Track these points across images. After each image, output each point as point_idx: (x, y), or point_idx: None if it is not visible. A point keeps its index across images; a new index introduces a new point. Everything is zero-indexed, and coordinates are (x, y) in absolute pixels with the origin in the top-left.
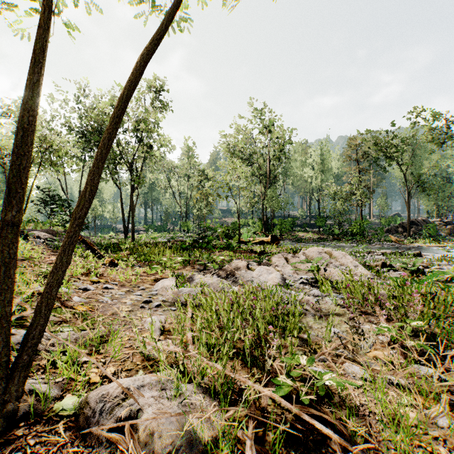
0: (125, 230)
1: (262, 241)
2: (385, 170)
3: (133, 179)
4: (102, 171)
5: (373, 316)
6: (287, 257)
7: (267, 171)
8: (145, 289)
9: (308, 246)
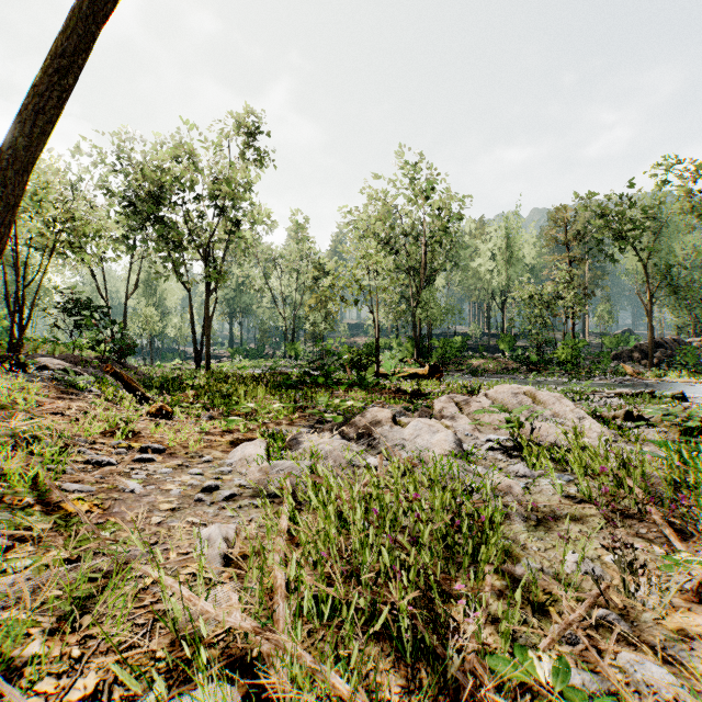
0: (196, 356)
1: (415, 374)
2: (612, 260)
3: (207, 275)
4: (22, 194)
5: (641, 522)
6: (460, 401)
7: (422, 262)
8: (211, 462)
9: (491, 382)
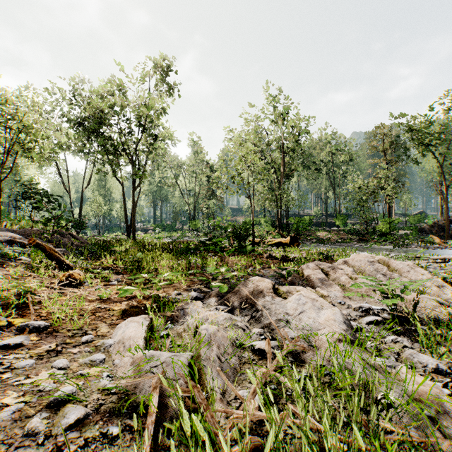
0: (127, 230)
1: (280, 242)
2: (417, 161)
3: (132, 173)
4: None
5: None
6: (324, 268)
7: (282, 164)
8: (90, 342)
9: (338, 249)
